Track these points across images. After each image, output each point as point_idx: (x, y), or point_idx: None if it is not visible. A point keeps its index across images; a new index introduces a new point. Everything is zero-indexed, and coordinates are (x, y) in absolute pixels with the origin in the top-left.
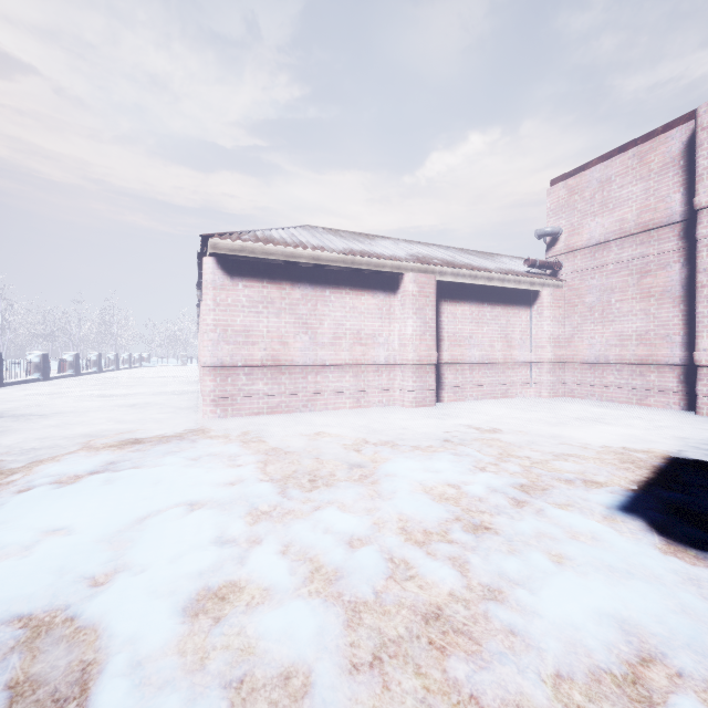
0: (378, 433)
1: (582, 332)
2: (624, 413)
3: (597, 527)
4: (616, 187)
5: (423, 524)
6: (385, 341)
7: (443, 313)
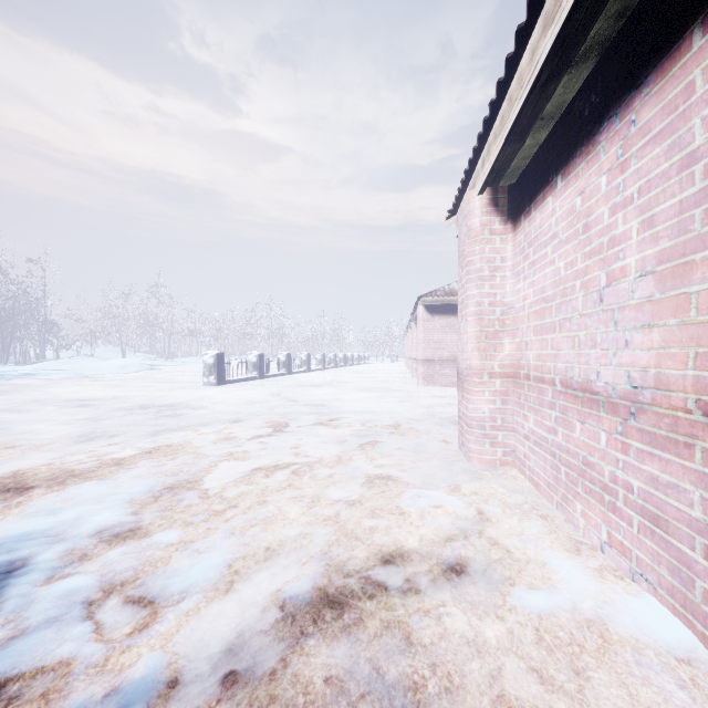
0: None
1: None
2: None
3: None
4: None
5: None
6: None
7: None
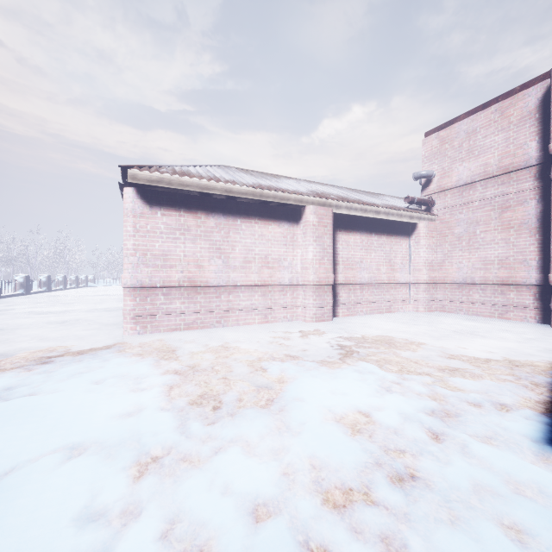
0: (284, 348)
1: (452, 258)
2: (491, 326)
3: (539, 474)
4: (481, 137)
5: (340, 476)
6: (289, 264)
7: (338, 241)
